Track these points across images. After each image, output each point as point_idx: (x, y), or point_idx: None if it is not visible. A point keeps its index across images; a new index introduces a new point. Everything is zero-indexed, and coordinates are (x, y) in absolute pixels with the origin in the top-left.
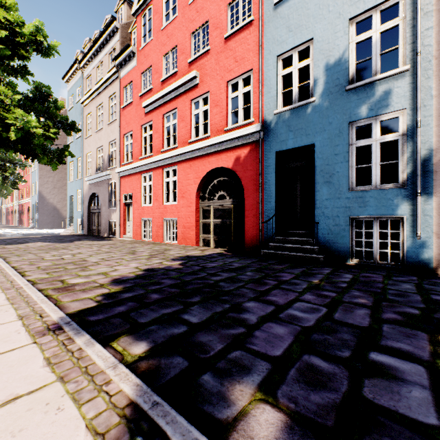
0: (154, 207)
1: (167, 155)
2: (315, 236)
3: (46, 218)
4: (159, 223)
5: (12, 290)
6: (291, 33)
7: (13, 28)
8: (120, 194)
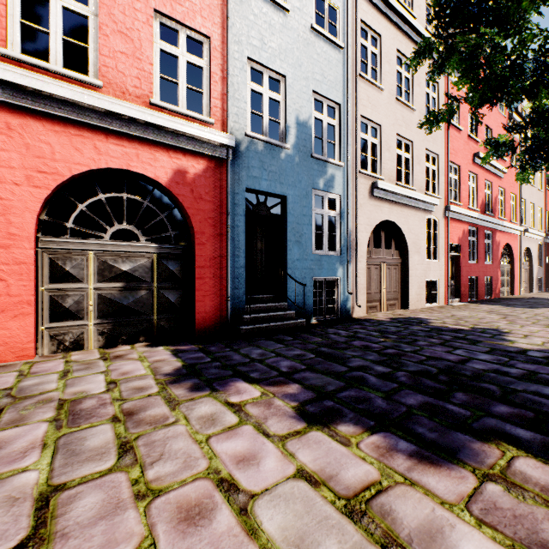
0: None
1: None
2: (288, 299)
3: None
4: None
5: None
6: (266, 46)
7: None
8: None
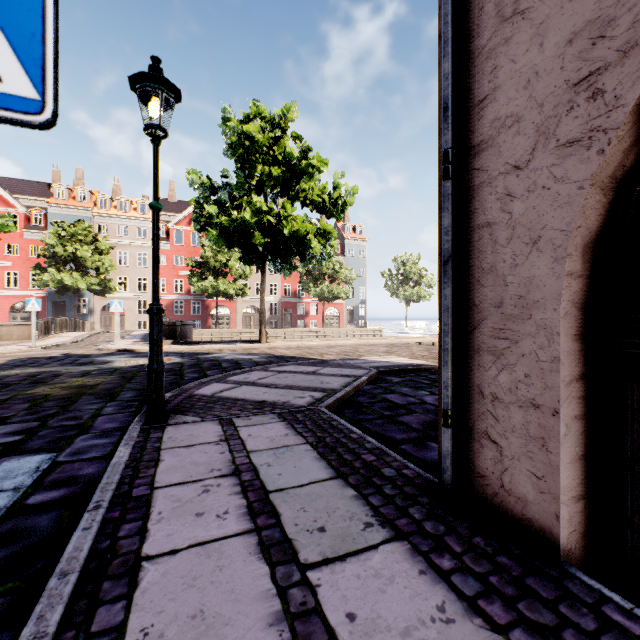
0: None
1: None
2: None
3: None
4: None
5: None
6: None
7: None
8: None
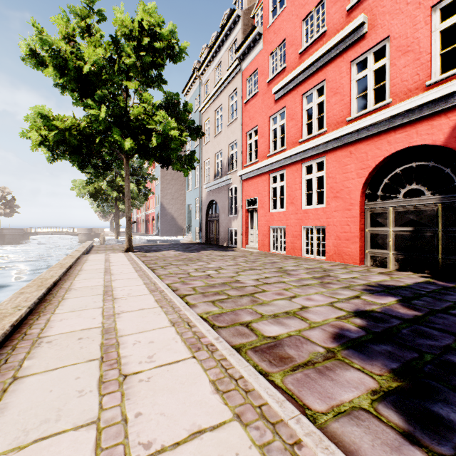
0: (288, 213)
1: (311, 143)
2: None
3: (166, 227)
4: (296, 232)
5: (204, 352)
6: None
7: (153, 33)
8: (242, 199)
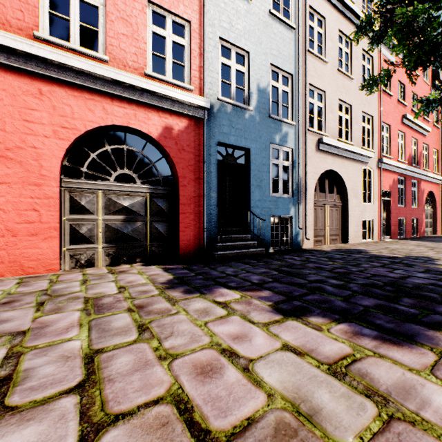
0: None
1: None
2: (251, 232)
3: None
4: None
5: None
6: (233, 28)
7: None
8: None
